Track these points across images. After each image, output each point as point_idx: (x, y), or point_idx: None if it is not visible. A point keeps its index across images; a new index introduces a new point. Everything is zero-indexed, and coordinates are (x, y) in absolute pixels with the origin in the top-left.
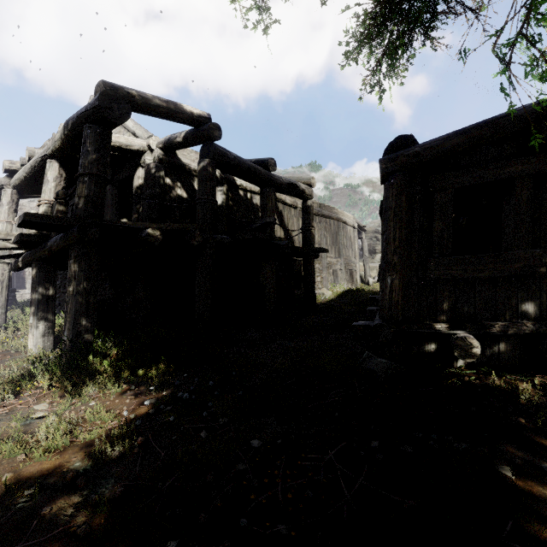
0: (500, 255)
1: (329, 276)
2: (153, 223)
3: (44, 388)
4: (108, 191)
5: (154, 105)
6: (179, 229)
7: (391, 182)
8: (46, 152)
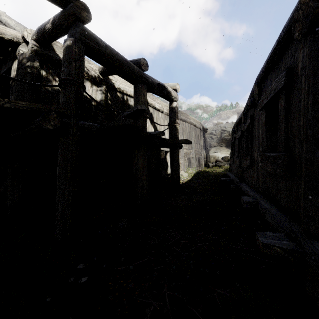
0: None
1: (185, 162)
2: None
3: None
4: None
5: None
6: (25, 108)
7: None
8: None
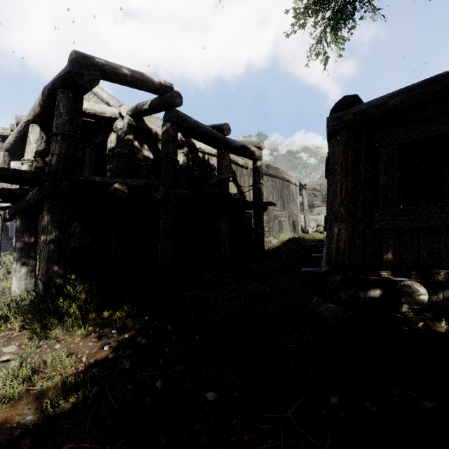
0: (445, 205)
1: (275, 226)
2: (120, 179)
3: (17, 329)
4: (87, 153)
5: (122, 74)
6: (144, 184)
7: (337, 139)
8: (29, 117)
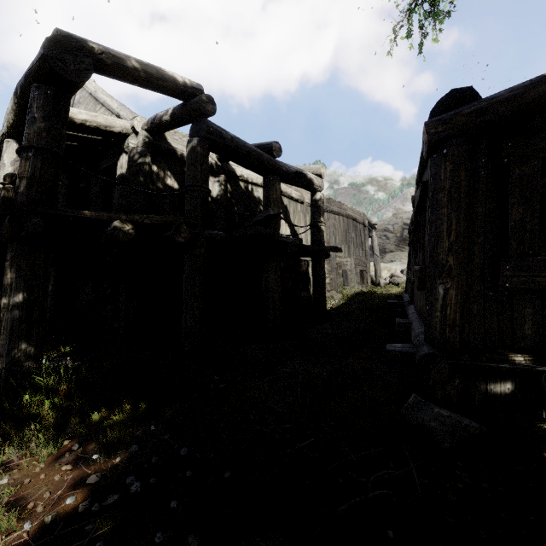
0: None
1: (338, 277)
2: (125, 214)
3: None
4: (92, 182)
5: (128, 67)
6: (160, 222)
7: (442, 153)
8: (2, 130)
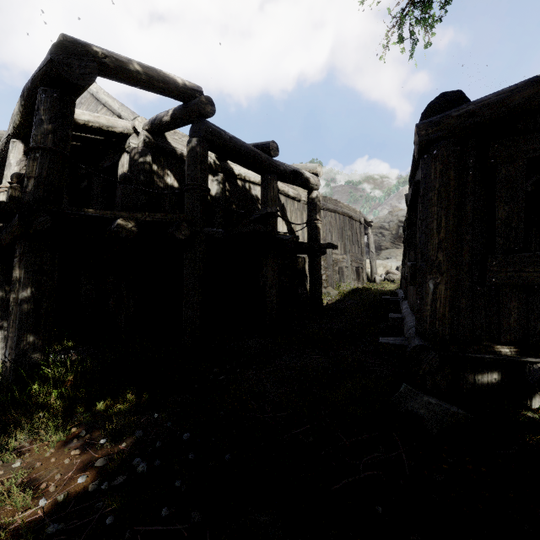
0: None
1: (334, 274)
2: (127, 212)
3: None
4: (94, 181)
5: (131, 70)
6: (161, 220)
7: (432, 154)
8: (8, 131)
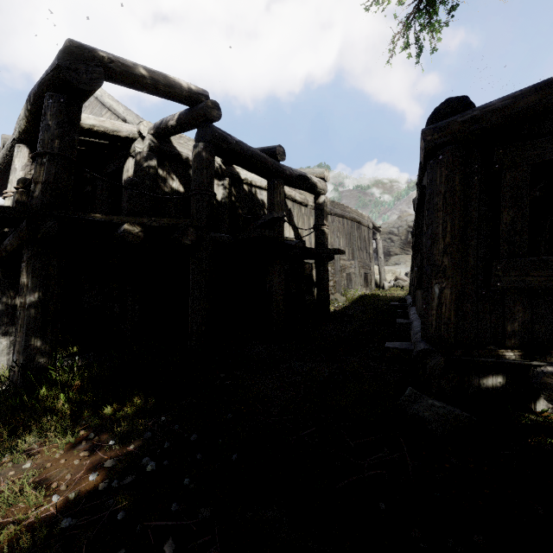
0: None
1: (342, 280)
2: (134, 217)
3: None
4: (98, 186)
5: (137, 75)
6: (167, 225)
7: (438, 159)
8: (14, 135)
